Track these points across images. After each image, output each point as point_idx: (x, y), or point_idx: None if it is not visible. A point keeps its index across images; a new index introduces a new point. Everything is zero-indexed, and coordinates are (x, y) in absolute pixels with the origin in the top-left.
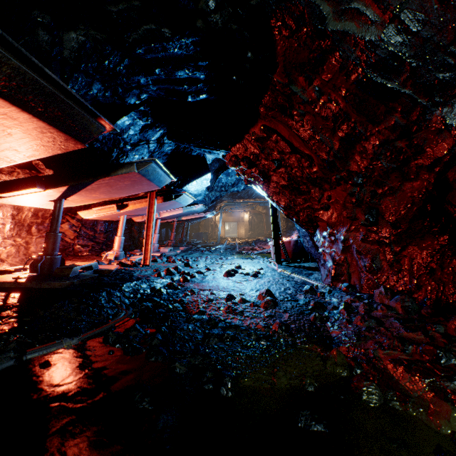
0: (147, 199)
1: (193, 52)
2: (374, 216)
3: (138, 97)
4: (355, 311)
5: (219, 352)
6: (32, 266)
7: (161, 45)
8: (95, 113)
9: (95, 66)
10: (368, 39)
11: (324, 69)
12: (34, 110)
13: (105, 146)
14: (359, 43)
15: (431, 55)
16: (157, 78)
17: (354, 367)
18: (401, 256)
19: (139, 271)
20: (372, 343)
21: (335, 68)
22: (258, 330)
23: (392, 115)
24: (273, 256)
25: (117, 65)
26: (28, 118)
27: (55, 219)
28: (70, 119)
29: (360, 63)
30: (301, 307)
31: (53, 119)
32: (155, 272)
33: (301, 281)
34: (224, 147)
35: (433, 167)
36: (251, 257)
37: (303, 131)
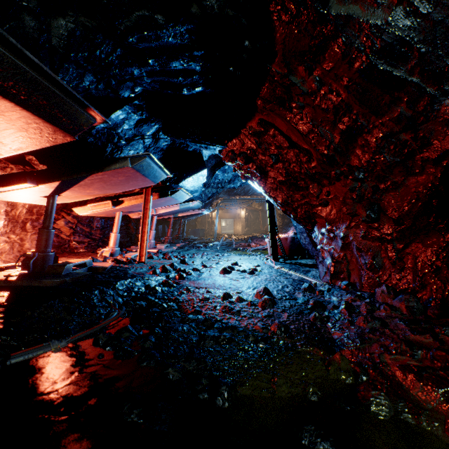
0: (142, 195)
1: (188, 41)
2: (376, 213)
3: (132, 90)
4: (357, 310)
5: (215, 356)
6: (24, 264)
7: (154, 33)
8: (83, 103)
9: (86, 56)
10: (374, 23)
11: (325, 57)
12: (16, 97)
13: (98, 141)
14: (364, 28)
15: (442, 40)
16: (151, 70)
17: (359, 373)
18: (404, 253)
19: (134, 268)
20: (377, 347)
21: (338, 55)
22: (256, 331)
23: (397, 105)
24: (270, 253)
25: (109, 55)
26: (10, 107)
27: (48, 215)
28: (57, 109)
29: (365, 49)
30: (300, 306)
31: (37, 108)
32: (151, 269)
33: (299, 278)
34: (220, 142)
35: (440, 160)
36: (248, 254)
37: (302, 124)
